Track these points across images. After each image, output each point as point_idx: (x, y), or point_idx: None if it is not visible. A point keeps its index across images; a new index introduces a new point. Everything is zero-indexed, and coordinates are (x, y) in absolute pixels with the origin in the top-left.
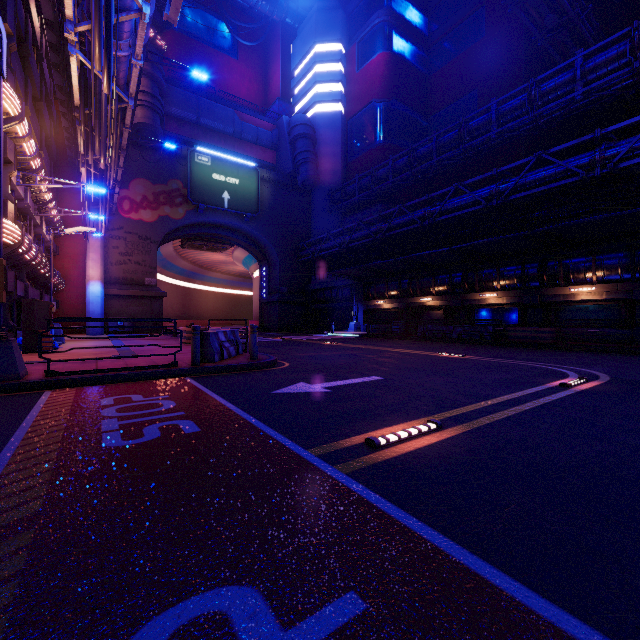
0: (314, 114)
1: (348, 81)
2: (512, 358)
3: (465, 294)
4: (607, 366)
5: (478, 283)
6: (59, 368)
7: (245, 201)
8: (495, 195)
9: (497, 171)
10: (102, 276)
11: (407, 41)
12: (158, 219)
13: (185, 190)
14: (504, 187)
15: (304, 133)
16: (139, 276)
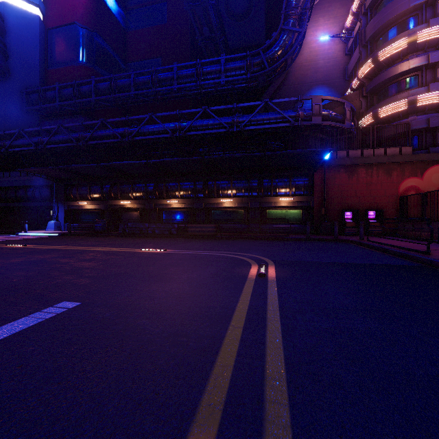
0: (2, 2)
1: None
2: (200, 249)
3: (157, 200)
4: (257, 250)
5: (166, 192)
6: None
7: None
8: (178, 129)
9: (179, 112)
10: None
11: None
12: None
13: None
14: (184, 125)
15: None
16: None
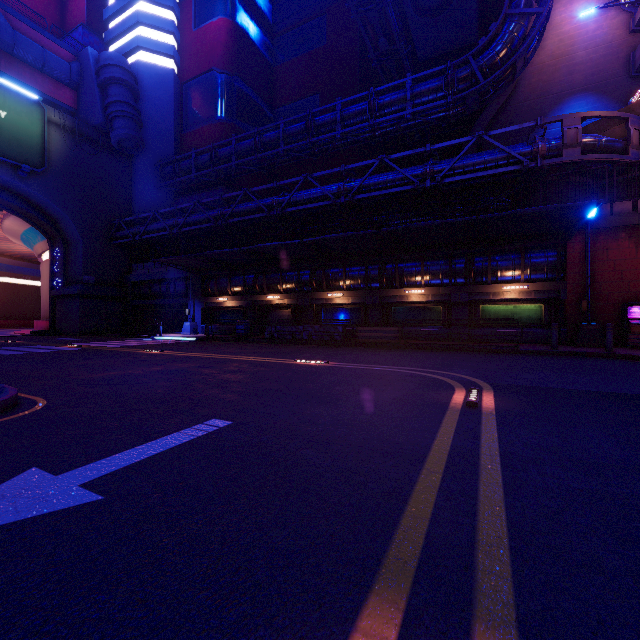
0: (136, 61)
1: (183, 37)
2: (375, 362)
3: (313, 293)
4: (463, 367)
5: (326, 282)
6: None
7: (19, 146)
8: (343, 192)
9: (345, 168)
10: None
11: (252, 19)
12: None
13: None
14: (351, 185)
15: (121, 78)
16: None
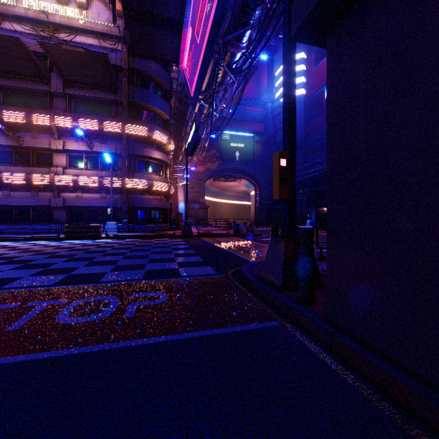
0: None
1: (308, 75)
2: None
3: None
4: None
5: None
6: (196, 233)
7: (247, 155)
8: None
9: None
10: (184, 199)
11: None
12: (205, 170)
13: (217, 154)
14: None
15: (280, 112)
16: (197, 198)
